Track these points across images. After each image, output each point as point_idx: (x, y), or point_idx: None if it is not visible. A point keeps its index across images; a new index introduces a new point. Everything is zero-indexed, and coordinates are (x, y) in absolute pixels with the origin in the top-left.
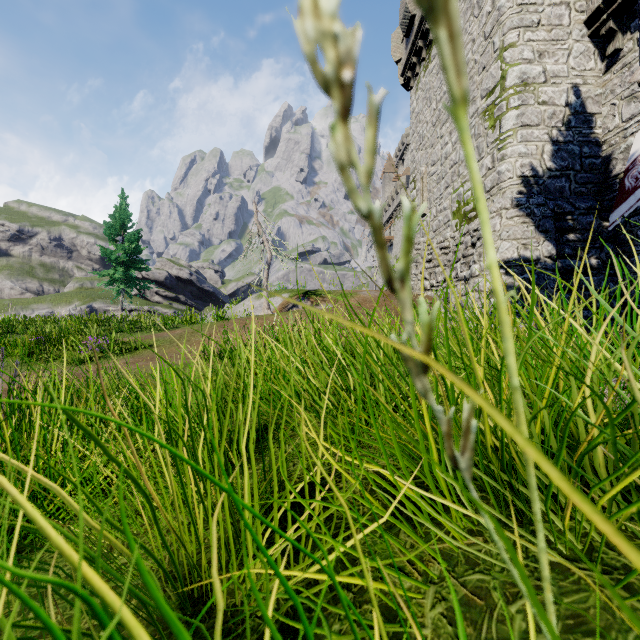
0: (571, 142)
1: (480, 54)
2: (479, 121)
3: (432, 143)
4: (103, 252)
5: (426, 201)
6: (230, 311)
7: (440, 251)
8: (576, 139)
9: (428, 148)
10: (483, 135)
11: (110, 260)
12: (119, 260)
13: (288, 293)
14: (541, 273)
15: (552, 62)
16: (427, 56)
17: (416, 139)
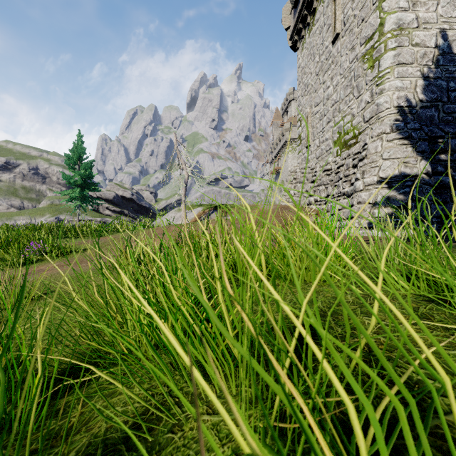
0: (439, 78)
1: (359, 9)
2: (358, 64)
3: (315, 89)
4: (64, 177)
5: (310, 135)
6: (157, 221)
7: (323, 173)
8: (444, 75)
9: (312, 93)
10: (362, 75)
11: (69, 183)
12: (76, 183)
13: (202, 207)
14: (420, 187)
15: (424, 10)
16: (311, 21)
17: (302, 87)
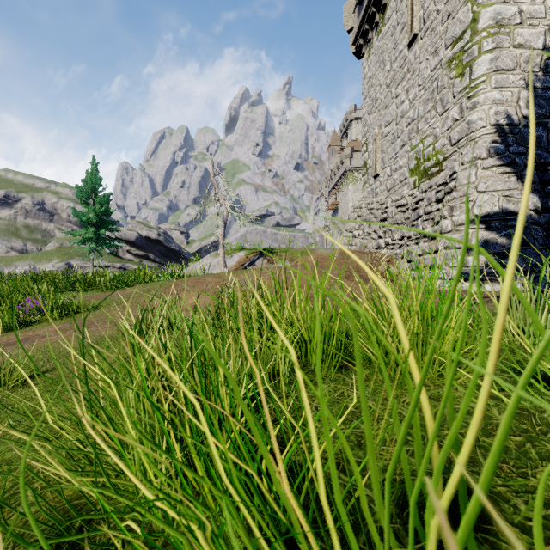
0: (549, 88)
1: (444, 2)
2: (443, 72)
3: (386, 104)
4: (75, 214)
5: (379, 162)
6: (189, 268)
7: (396, 209)
8: None
9: (381, 110)
10: (448, 86)
11: (82, 221)
12: (90, 221)
13: (245, 251)
14: (527, 228)
15: (528, 2)
16: (380, 20)
17: (368, 103)
